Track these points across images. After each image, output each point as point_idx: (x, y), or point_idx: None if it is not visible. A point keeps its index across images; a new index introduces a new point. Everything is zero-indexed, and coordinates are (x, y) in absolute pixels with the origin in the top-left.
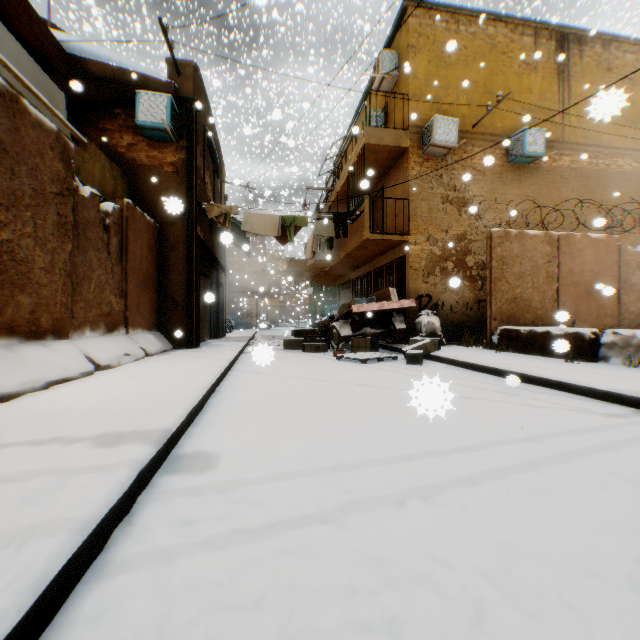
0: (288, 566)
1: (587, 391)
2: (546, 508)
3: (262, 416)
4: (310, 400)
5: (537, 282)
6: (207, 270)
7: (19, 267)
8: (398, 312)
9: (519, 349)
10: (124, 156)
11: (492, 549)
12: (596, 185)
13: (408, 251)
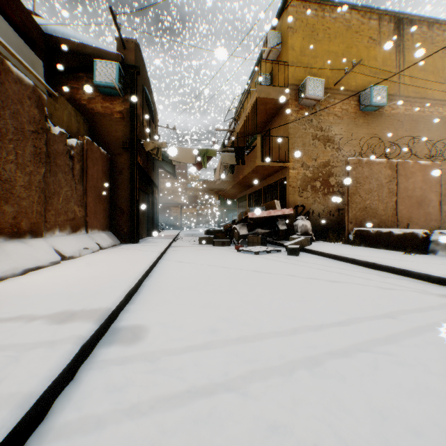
0: (199, 435)
1: (424, 277)
2: (410, 378)
3: (182, 296)
4: (218, 283)
5: (381, 196)
6: (145, 188)
7: (4, 185)
8: (281, 217)
9: (369, 244)
10: (86, 106)
11: (370, 418)
12: (423, 126)
13: (288, 174)
